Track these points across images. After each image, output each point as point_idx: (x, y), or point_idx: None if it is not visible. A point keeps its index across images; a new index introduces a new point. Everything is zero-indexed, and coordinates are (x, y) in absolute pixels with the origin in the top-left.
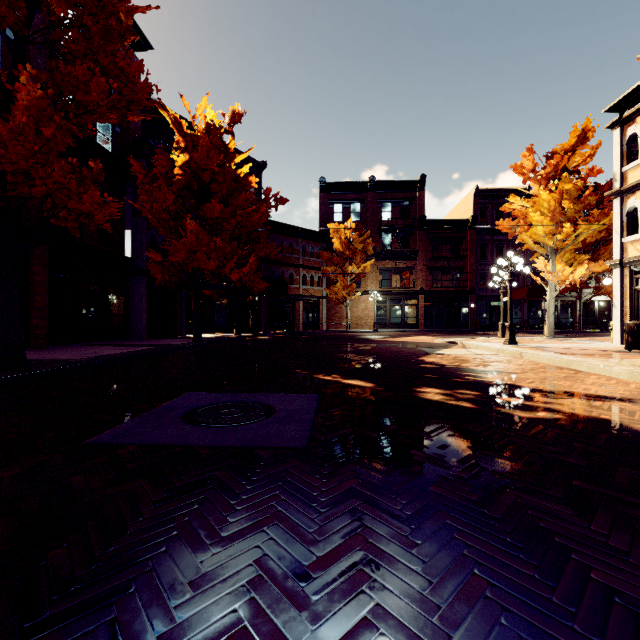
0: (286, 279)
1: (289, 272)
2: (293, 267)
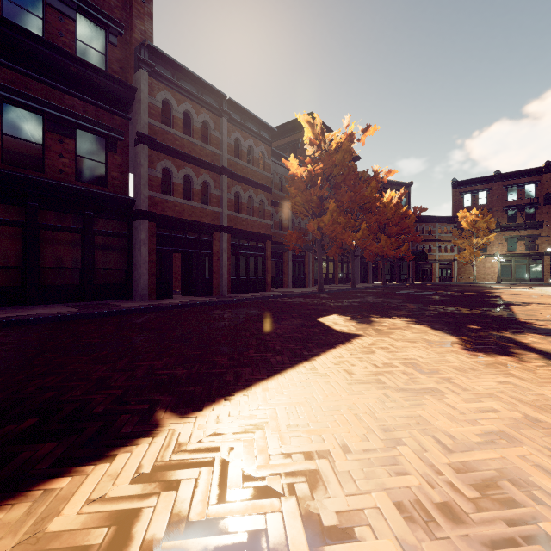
0: (426, 250)
1: (428, 245)
2: (431, 242)
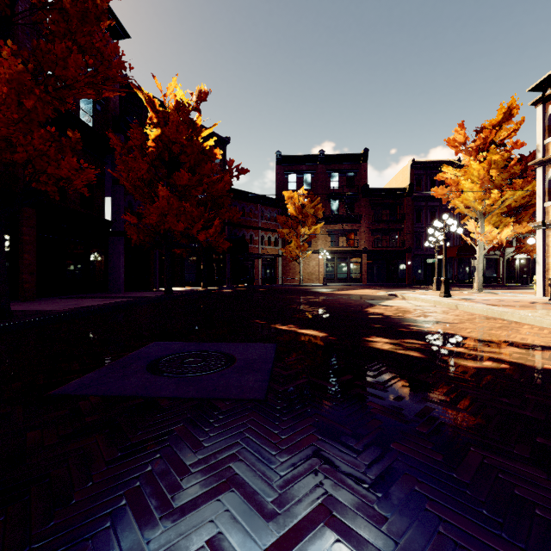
0: (247, 240)
1: (249, 234)
2: (253, 229)
